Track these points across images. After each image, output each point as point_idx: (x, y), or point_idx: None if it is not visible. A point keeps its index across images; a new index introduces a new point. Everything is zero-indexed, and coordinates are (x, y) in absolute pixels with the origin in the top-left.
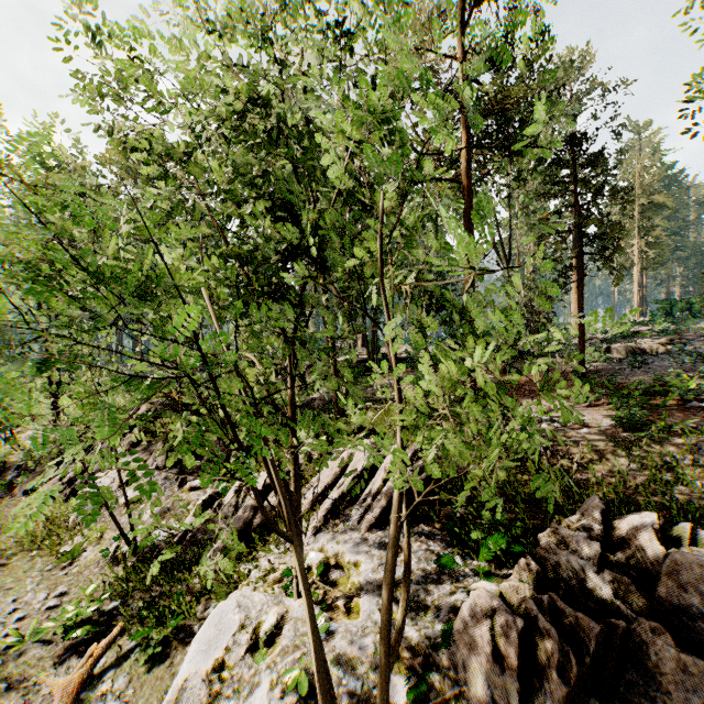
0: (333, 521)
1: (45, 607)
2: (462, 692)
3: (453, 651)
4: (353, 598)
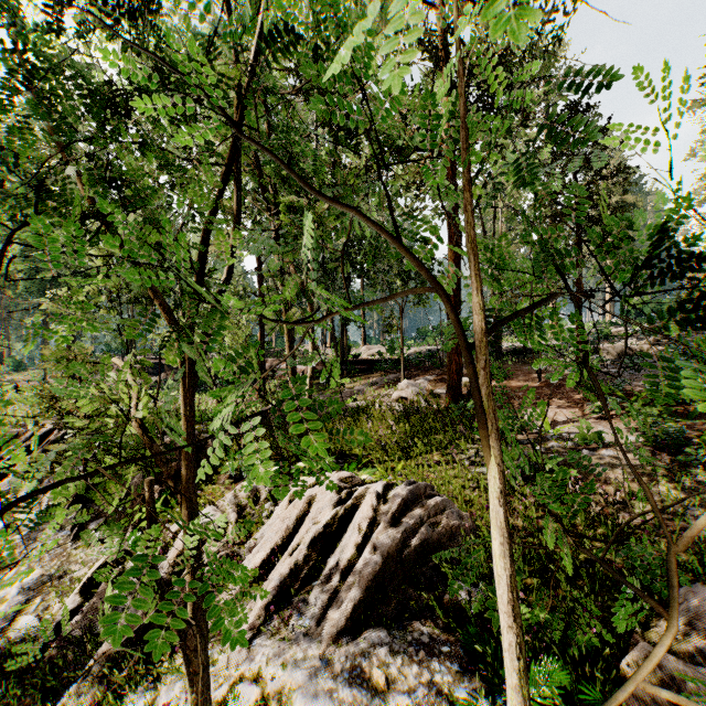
0: (280, 615)
1: None
2: None
3: None
4: None
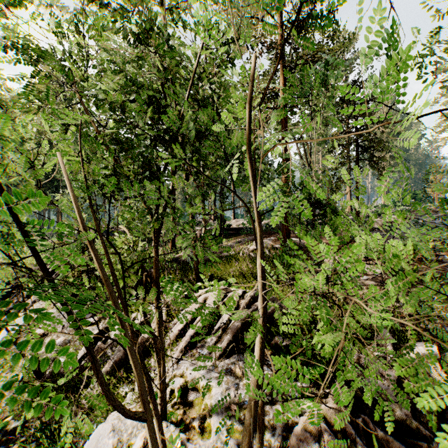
0: (192, 351)
1: None
2: None
3: None
4: (206, 418)
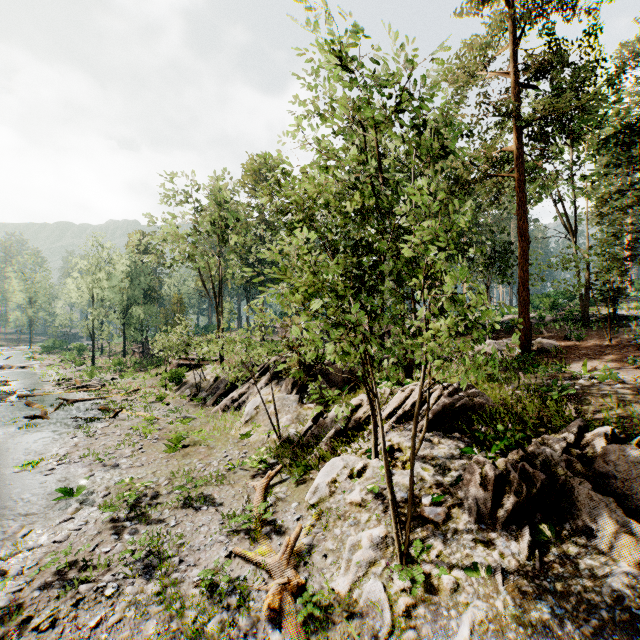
0: (398, 427)
1: (240, 456)
2: (462, 503)
3: (460, 486)
4: (407, 463)
